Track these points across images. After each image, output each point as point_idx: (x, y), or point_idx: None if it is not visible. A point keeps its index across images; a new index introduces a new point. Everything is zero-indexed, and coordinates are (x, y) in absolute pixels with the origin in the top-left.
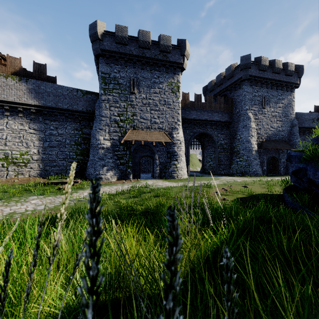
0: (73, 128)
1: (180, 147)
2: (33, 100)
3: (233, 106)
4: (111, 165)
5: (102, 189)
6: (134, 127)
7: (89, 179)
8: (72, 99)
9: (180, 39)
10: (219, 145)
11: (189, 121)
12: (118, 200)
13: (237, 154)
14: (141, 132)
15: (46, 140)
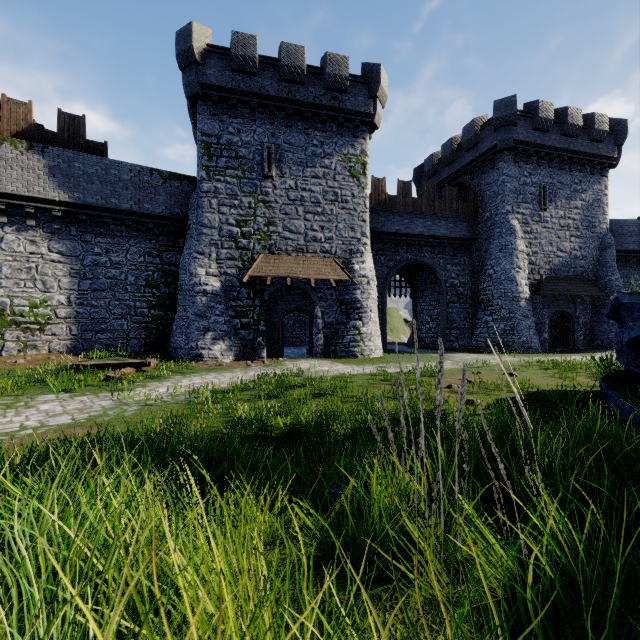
0: (142, 252)
1: (367, 291)
2: (58, 192)
3: (478, 206)
4: (222, 328)
5: (202, 380)
6: (270, 250)
7: (176, 358)
8: (140, 191)
9: (368, 64)
10: (449, 289)
11: (385, 238)
12: (233, 404)
13: (486, 307)
14: (286, 260)
15: (86, 277)
